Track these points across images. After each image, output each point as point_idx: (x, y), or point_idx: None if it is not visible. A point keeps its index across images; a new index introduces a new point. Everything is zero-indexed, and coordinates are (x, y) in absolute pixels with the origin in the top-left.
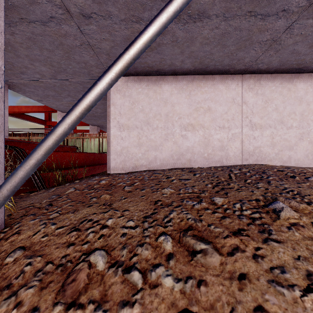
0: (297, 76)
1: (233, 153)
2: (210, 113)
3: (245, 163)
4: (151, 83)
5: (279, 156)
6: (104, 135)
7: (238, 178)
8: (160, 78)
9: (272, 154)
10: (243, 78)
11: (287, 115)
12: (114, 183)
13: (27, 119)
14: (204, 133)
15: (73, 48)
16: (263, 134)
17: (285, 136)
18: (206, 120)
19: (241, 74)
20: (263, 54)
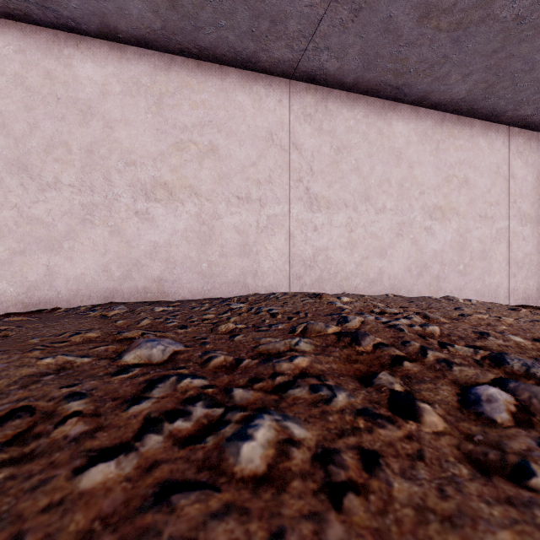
0: (393, 106)
1: (270, 262)
2: (214, 159)
3: (297, 285)
4: (36, 48)
5: (362, 269)
6: None
7: (4, 468)
8: (66, 37)
9: (349, 266)
10: (292, 88)
11: (376, 184)
12: None
13: None
14: (200, 209)
15: None
16: (333, 220)
17: (373, 228)
18: (205, 177)
19: (288, 77)
20: (327, 15)
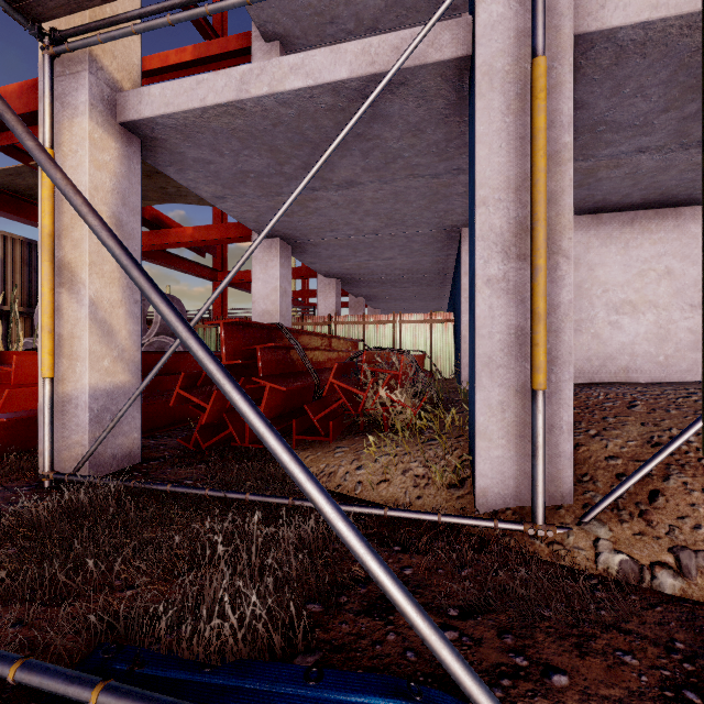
0: None
1: None
2: (669, 279)
3: None
4: None
5: None
6: (403, 317)
7: None
8: None
9: None
10: None
11: None
12: (590, 403)
13: (249, 289)
14: (658, 317)
15: (447, 197)
16: None
17: None
18: (662, 293)
19: None
20: None
